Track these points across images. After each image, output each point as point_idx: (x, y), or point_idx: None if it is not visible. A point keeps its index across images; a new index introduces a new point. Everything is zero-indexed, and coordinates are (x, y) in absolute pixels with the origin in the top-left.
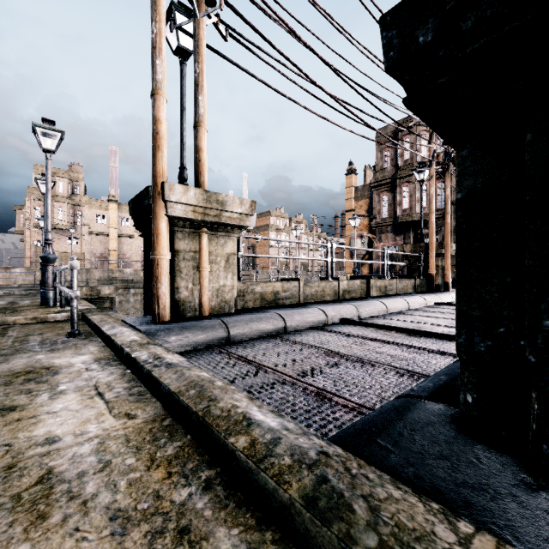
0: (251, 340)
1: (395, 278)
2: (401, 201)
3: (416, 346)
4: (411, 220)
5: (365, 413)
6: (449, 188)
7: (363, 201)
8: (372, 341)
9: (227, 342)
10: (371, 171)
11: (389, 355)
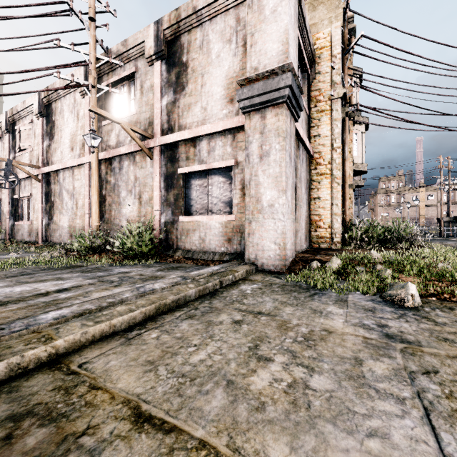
0: None
1: None
2: None
3: None
4: None
5: None
6: None
7: None
8: None
9: None
10: None
11: None
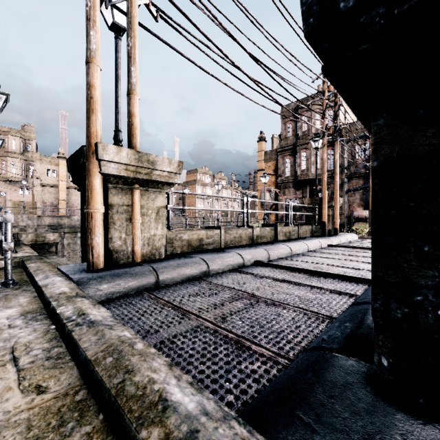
0: (178, 284)
1: (297, 225)
2: (300, 163)
3: (318, 286)
4: (308, 179)
5: (281, 362)
6: (337, 154)
7: (271, 162)
8: (282, 282)
9: (157, 287)
10: (277, 139)
11: (297, 296)
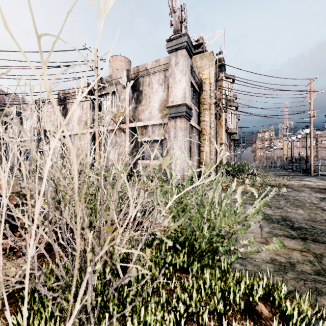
0: None
1: None
2: None
3: None
4: None
5: None
6: None
7: None
8: None
9: None
10: None
11: None
